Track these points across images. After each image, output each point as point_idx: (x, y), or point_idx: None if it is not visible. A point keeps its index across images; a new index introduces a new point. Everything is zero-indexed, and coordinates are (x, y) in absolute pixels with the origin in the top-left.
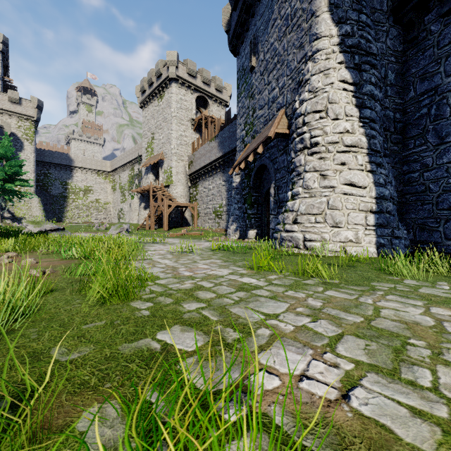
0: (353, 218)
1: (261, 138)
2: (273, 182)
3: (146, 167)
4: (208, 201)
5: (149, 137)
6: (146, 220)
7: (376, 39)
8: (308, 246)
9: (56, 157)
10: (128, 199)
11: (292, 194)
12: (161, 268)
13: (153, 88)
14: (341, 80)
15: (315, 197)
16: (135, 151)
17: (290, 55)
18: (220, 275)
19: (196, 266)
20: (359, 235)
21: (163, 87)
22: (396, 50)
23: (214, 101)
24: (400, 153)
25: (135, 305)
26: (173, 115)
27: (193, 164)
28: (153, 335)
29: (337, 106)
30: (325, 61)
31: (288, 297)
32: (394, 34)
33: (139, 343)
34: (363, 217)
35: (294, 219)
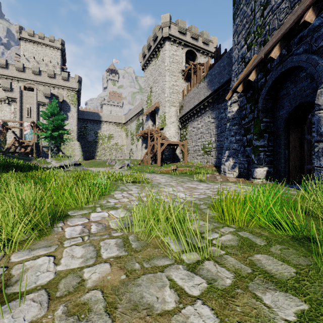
0: None
1: (294, 17)
2: None
3: (147, 115)
4: (196, 139)
5: (148, 91)
6: (145, 157)
7: None
8: None
9: (91, 115)
10: (135, 142)
11: None
12: None
13: (151, 51)
14: None
15: None
16: (140, 106)
17: None
18: None
19: None
20: None
21: (159, 47)
22: None
23: (201, 54)
24: None
25: None
26: (166, 69)
27: (183, 108)
28: None
29: None
30: None
31: None
32: None
33: None
34: None
35: None
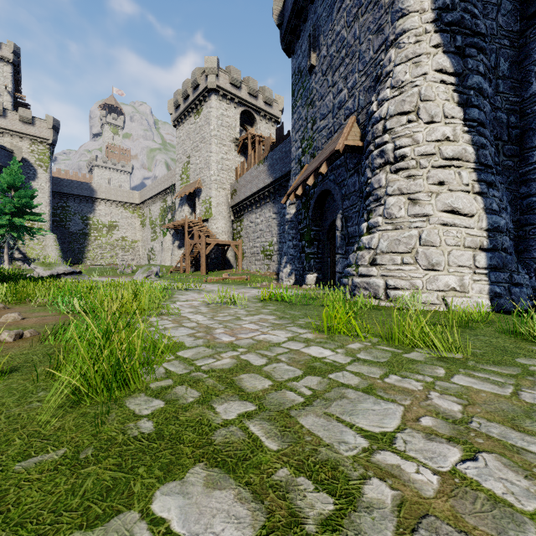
0: (456, 258)
1: (323, 155)
2: (340, 212)
3: (181, 197)
4: (255, 239)
5: (184, 161)
6: (181, 262)
7: (484, 15)
8: (392, 296)
9: (76, 187)
10: (160, 236)
11: (368, 226)
12: (189, 328)
13: (188, 102)
14: (437, 69)
15: (401, 230)
16: (168, 179)
17: (364, 43)
18: (276, 343)
19: (240, 325)
20: (465, 282)
21: (201, 100)
22: (510, 30)
23: (262, 117)
24: (516, 170)
25: (133, 406)
26: (213, 134)
27: (237, 193)
28: (147, 498)
29: (432, 104)
30: (414, 45)
31: (394, 390)
32: (507, 9)
33: (110, 531)
34: (470, 256)
35: (372, 259)
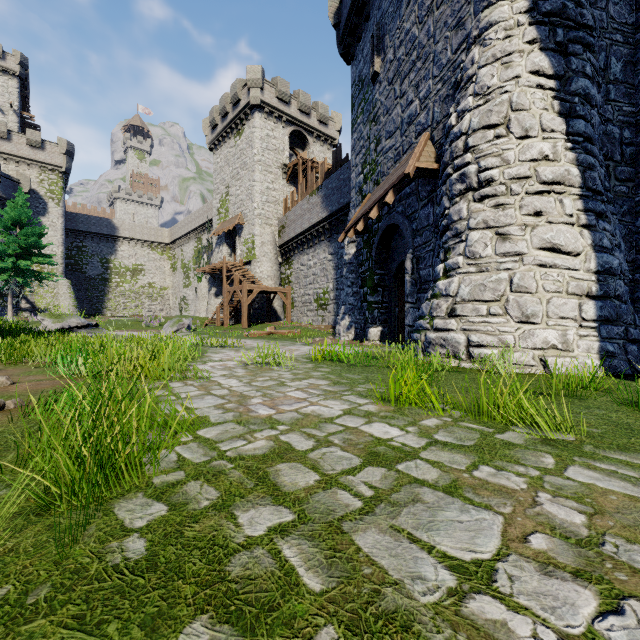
0: (557, 308)
1: (390, 181)
2: (410, 251)
3: (219, 236)
4: (307, 285)
5: (222, 192)
6: (218, 313)
7: (591, 4)
8: (475, 355)
9: (94, 224)
10: (194, 282)
11: (446, 268)
12: (218, 397)
13: (227, 121)
14: (533, 71)
15: (487, 272)
16: (203, 214)
17: (440, 42)
18: (327, 417)
19: (284, 392)
20: (569, 337)
21: (242, 118)
22: (624, 22)
23: (316, 139)
24: (631, 198)
25: (123, 513)
26: (257, 160)
27: (285, 230)
28: None
29: (526, 114)
30: (503, 41)
31: (488, 489)
32: None
33: None
34: (575, 305)
35: (451, 309)
